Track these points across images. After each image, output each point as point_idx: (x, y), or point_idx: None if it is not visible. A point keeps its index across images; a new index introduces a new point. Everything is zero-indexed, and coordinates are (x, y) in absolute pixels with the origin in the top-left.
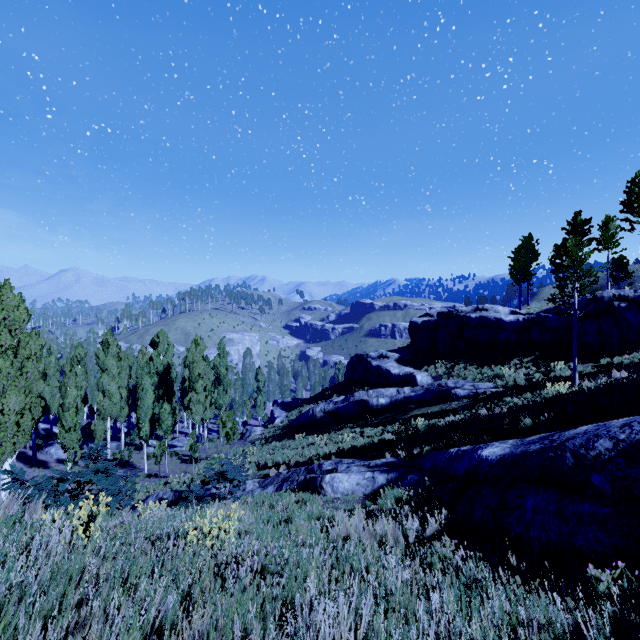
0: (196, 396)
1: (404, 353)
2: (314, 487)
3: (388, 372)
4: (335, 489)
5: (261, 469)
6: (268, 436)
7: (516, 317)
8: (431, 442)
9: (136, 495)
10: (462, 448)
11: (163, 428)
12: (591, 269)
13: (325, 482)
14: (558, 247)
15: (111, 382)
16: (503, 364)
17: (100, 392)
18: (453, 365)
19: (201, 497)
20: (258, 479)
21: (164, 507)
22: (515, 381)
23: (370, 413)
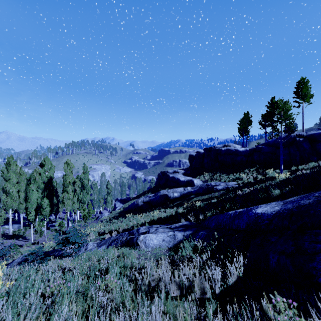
0: (67, 195)
1: (187, 170)
2: (132, 244)
3: (178, 180)
4: (147, 245)
5: (101, 235)
6: (111, 217)
7: (245, 148)
8: (210, 211)
9: (16, 257)
10: (238, 210)
11: (43, 214)
12: (290, 115)
13: (140, 240)
14: (263, 115)
15: (12, 187)
16: (240, 172)
17: (4, 193)
18: (213, 175)
19: (55, 256)
20: (97, 241)
21: (3, 268)
22: (247, 180)
23: (169, 201)
